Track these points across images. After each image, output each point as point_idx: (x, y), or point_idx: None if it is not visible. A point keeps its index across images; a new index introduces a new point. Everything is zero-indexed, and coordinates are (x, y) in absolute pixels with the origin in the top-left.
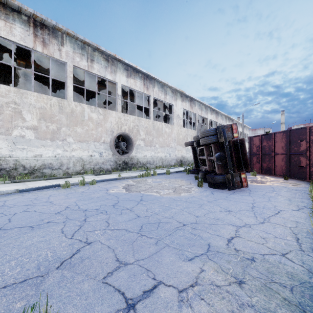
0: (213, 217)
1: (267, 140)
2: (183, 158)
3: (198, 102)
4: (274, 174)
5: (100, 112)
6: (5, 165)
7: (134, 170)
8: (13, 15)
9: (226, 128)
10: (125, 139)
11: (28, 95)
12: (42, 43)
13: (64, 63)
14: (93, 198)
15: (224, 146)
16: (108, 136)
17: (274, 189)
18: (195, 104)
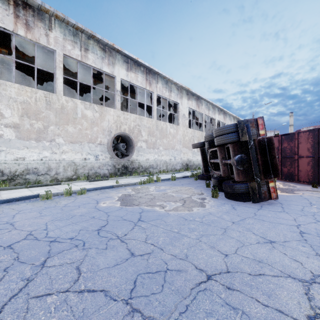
0: (253, 258)
1: (288, 141)
2: (189, 162)
3: (205, 101)
4: (297, 181)
5: (96, 109)
6: None
7: (135, 175)
8: None
9: (250, 123)
10: (125, 140)
11: (7, 87)
12: (25, 25)
13: (53, 51)
14: (74, 216)
15: (246, 147)
16: (105, 136)
17: (310, 201)
18: (202, 103)
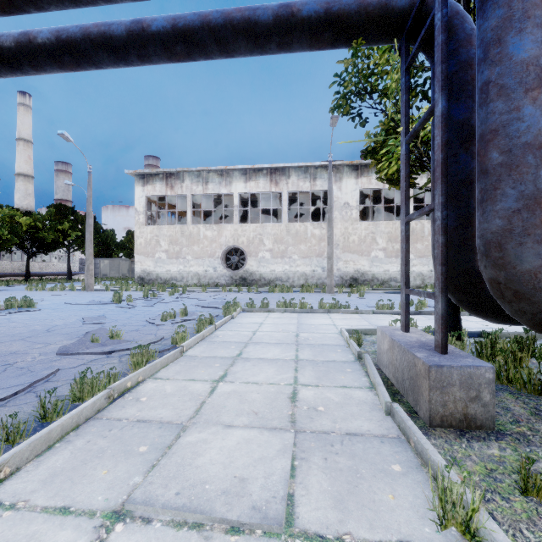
0: None
1: None
2: None
3: None
4: None
5: None
6: (367, 277)
7: None
8: (371, 170)
9: None
10: None
11: (380, 225)
12: None
13: None
14: None
15: None
16: None
17: None
18: None
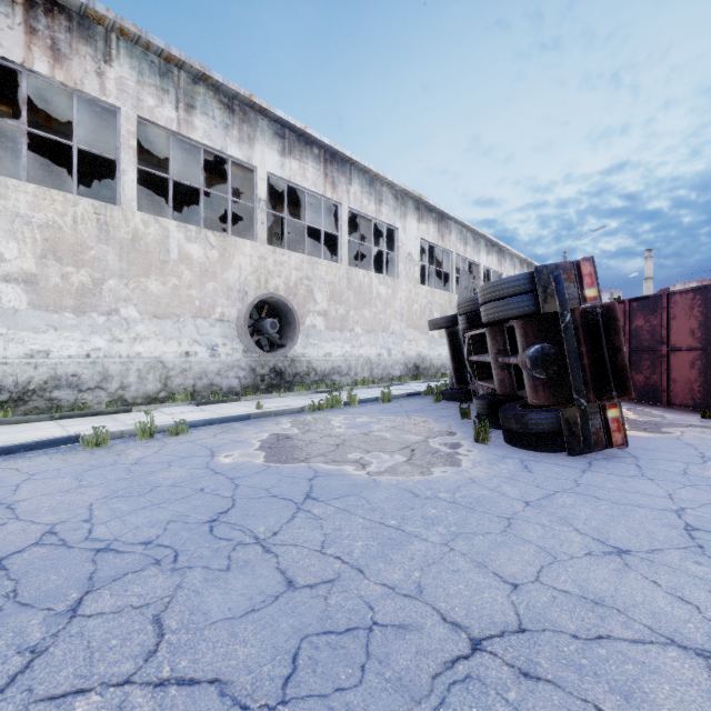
0: (579, 593)
1: (647, 313)
2: (422, 360)
3: (457, 225)
4: (666, 403)
5: (213, 242)
6: None
7: (299, 390)
8: None
9: (563, 272)
10: (278, 312)
11: (10, 190)
12: (50, 51)
13: (114, 110)
14: (156, 487)
15: (555, 327)
16: (232, 303)
17: (701, 452)
18: (450, 230)
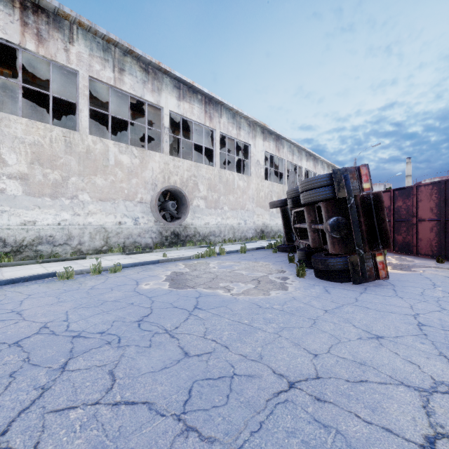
0: (352, 359)
1: (404, 198)
2: (266, 227)
3: (287, 143)
4: (416, 253)
5: (135, 154)
6: None
7: (189, 246)
8: None
9: (349, 173)
10: (176, 197)
11: (11, 122)
12: (36, 37)
13: (75, 72)
14: (105, 302)
15: (345, 206)
16: (148, 191)
17: (434, 282)
18: (283, 146)
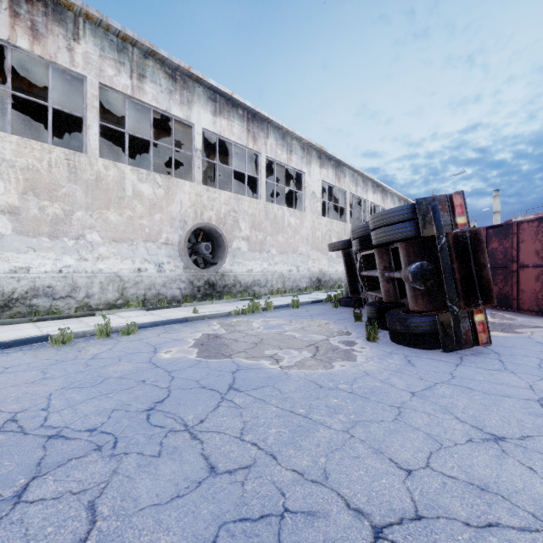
0: (466, 479)
1: (501, 238)
2: (323, 275)
3: (350, 171)
4: (516, 309)
5: (159, 182)
6: None
7: (227, 298)
8: None
9: (438, 203)
10: (211, 237)
11: None
12: (30, 31)
13: (81, 78)
14: (106, 379)
15: (431, 248)
16: (175, 230)
17: None
18: (345, 174)
